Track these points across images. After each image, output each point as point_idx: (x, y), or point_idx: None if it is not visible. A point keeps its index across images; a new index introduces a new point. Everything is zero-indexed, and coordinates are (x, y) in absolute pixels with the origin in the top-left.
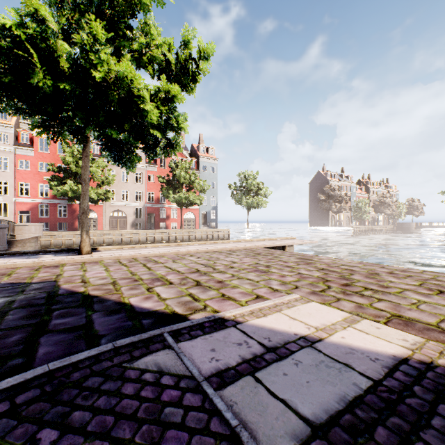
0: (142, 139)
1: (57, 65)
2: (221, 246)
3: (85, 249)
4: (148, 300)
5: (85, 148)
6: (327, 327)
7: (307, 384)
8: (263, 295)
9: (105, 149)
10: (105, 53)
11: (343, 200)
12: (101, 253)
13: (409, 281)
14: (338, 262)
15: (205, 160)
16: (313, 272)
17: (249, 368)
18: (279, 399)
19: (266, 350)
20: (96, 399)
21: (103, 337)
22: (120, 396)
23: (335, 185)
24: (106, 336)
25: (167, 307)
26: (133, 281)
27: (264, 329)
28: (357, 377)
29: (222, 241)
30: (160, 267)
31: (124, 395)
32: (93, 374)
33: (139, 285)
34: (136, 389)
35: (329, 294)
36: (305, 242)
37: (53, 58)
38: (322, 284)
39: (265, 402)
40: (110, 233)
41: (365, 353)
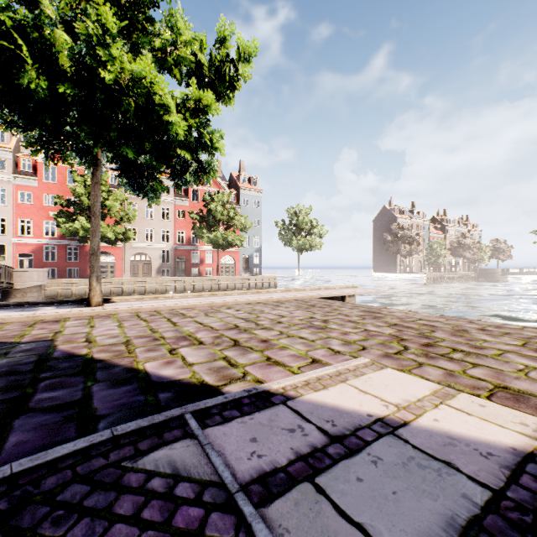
0: (167, 162)
1: (55, 62)
2: (266, 296)
3: (95, 300)
4: (169, 366)
5: (95, 172)
6: (412, 405)
7: (394, 496)
8: (321, 359)
9: (121, 174)
10: (118, 49)
11: (414, 241)
12: (116, 305)
13: (508, 340)
14: (414, 316)
15: (247, 192)
16: (384, 328)
17: (306, 469)
18: (354, 523)
19: (330, 439)
20: (72, 524)
21: (102, 419)
22: (111, 519)
23: (404, 223)
24: (107, 417)
25: (194, 375)
26: (152, 341)
27: (325, 407)
28: (467, 485)
29: (267, 290)
30: (189, 322)
31: (117, 516)
32: (76, 480)
33: (159, 345)
34: (136, 506)
35: (407, 357)
36: (370, 291)
37: (50, 54)
38: (397, 344)
39: (332, 530)
40: (131, 281)
41: (471, 445)
